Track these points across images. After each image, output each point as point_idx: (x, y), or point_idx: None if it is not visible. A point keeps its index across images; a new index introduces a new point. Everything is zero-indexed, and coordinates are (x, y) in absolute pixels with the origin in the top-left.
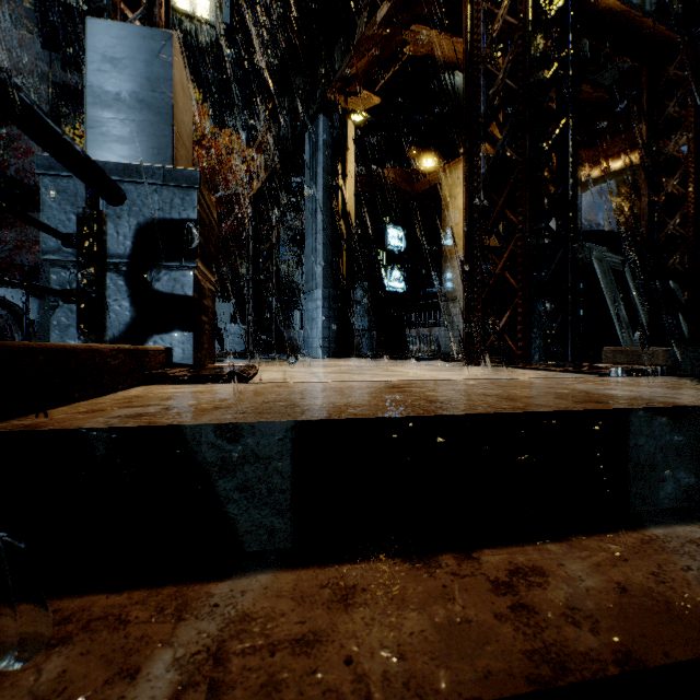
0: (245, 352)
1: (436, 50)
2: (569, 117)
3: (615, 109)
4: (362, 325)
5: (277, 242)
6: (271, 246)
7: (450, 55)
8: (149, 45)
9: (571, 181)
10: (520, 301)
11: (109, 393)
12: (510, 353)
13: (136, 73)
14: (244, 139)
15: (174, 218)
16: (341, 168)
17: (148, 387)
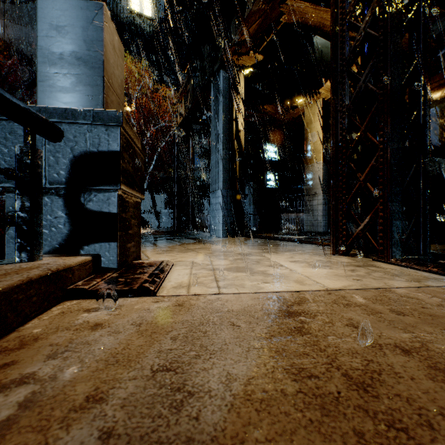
0: (171, 231)
1: (304, 18)
2: (421, 56)
3: (437, 54)
4: (249, 210)
5: (192, 157)
6: (189, 159)
7: (314, 20)
8: (85, 14)
9: (422, 107)
10: (380, 206)
11: (16, 327)
12: (371, 248)
13: (75, 37)
14: (173, 90)
15: (101, 150)
16: (235, 106)
17: (64, 306)
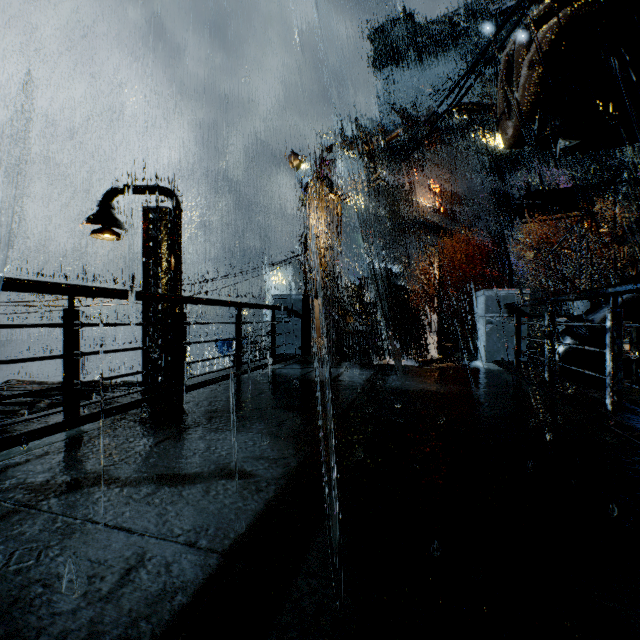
0: None
1: None
2: None
3: None
4: None
5: None
6: None
7: None
8: (585, 301)
9: None
10: None
11: None
12: None
13: (583, 305)
14: (625, 176)
15: None
16: None
17: None
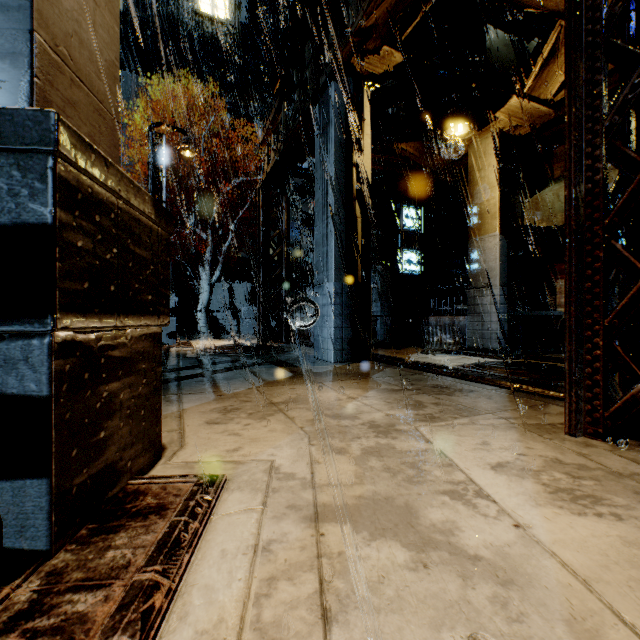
0: (252, 346)
1: None
2: None
3: None
4: (375, 310)
5: (287, 227)
6: (282, 231)
7: None
8: None
9: None
10: None
11: None
12: None
13: None
14: (260, 129)
15: None
16: (356, 142)
17: None
